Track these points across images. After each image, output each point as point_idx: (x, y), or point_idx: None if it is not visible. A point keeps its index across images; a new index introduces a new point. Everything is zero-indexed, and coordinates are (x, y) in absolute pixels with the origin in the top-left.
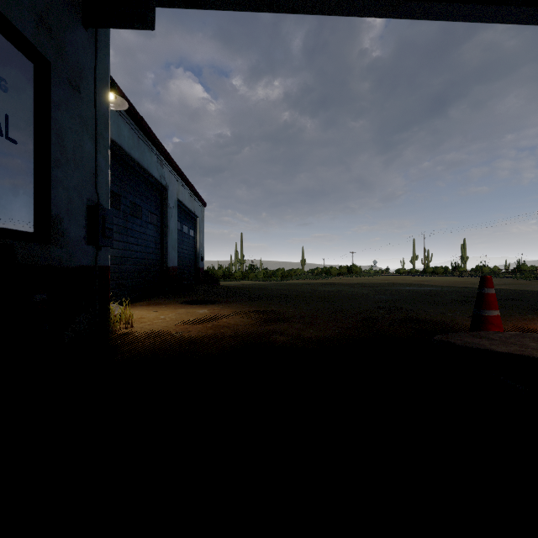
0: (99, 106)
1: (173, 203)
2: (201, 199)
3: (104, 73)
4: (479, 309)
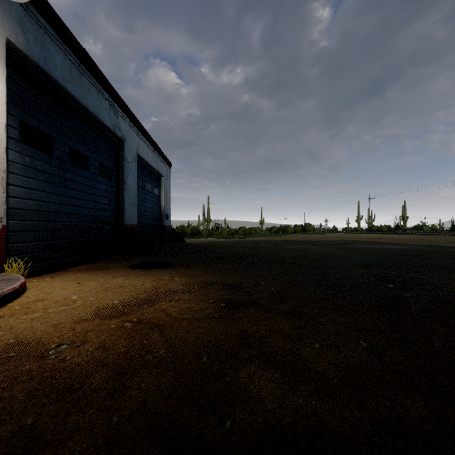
0: None
1: (132, 158)
2: (166, 159)
3: None
4: None
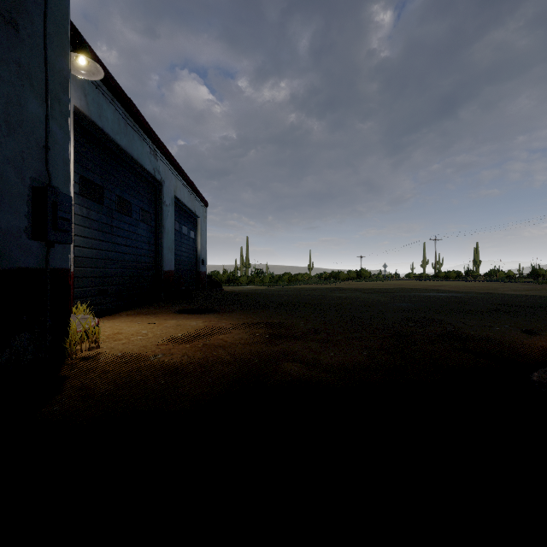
0: (53, 58)
1: (170, 201)
2: (202, 198)
3: (61, 17)
4: None
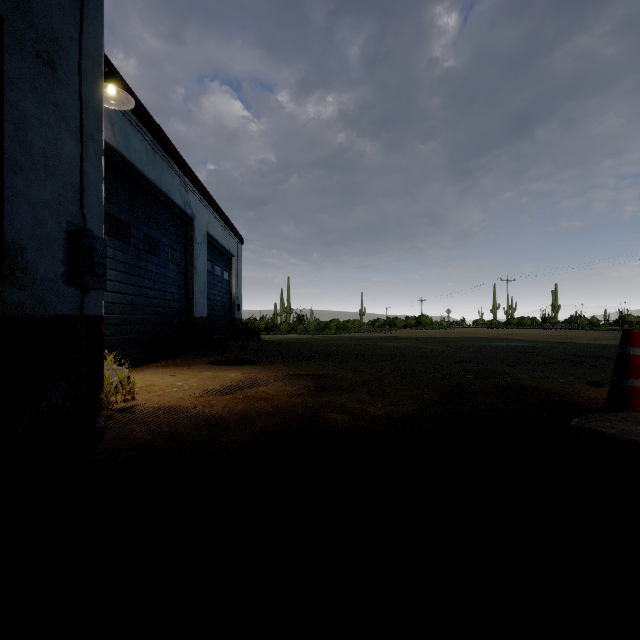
0: (87, 94)
1: (201, 238)
2: (237, 234)
3: (95, 50)
4: (622, 377)
